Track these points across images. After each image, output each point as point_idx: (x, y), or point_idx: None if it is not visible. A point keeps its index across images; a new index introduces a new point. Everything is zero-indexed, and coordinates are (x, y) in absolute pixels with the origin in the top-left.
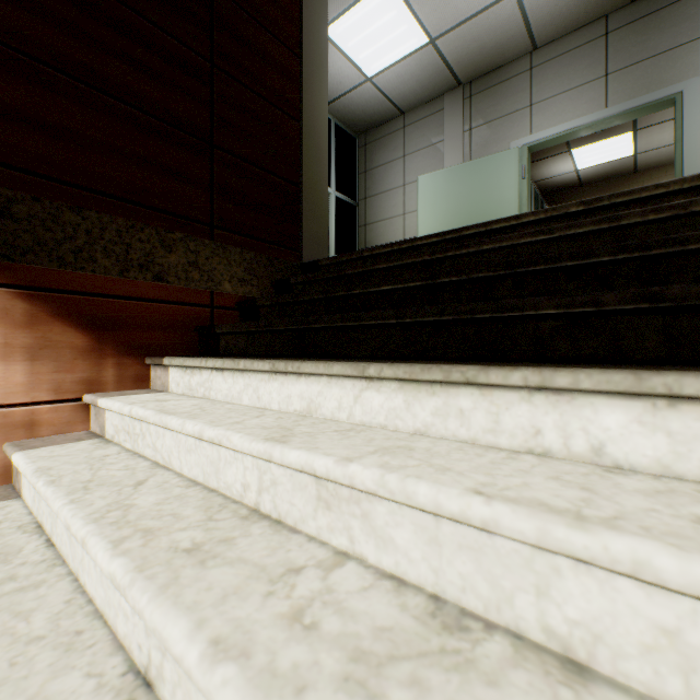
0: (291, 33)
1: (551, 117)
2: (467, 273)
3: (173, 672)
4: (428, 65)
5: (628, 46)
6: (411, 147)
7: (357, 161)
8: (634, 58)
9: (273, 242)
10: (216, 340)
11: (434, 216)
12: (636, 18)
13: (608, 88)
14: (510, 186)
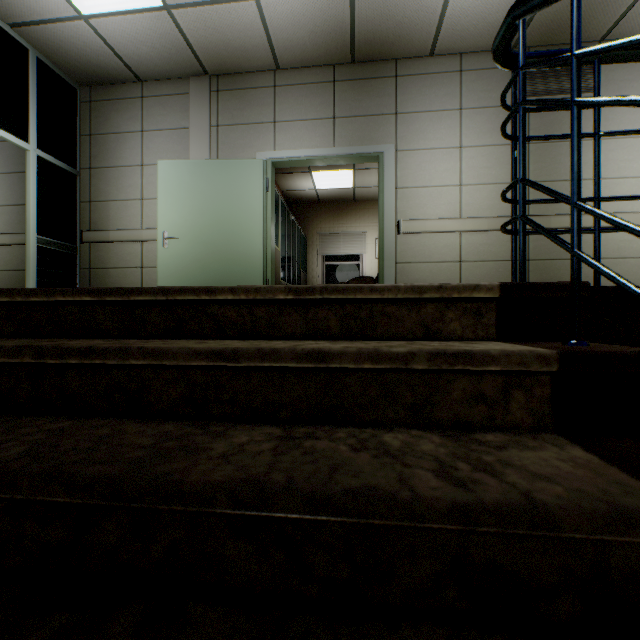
0: None
1: (292, 140)
2: (27, 493)
3: None
4: (166, 34)
5: (349, 99)
6: (152, 123)
7: (78, 118)
8: (354, 112)
9: None
10: None
11: (178, 209)
12: (355, 77)
13: (336, 130)
14: (256, 196)
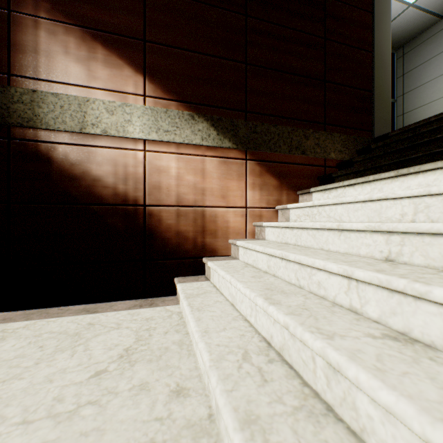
0: (366, 0)
1: None
2: None
3: (410, 248)
4: None
5: None
6: None
7: (394, 69)
8: None
9: (355, 128)
10: (330, 181)
11: None
12: None
13: None
14: None
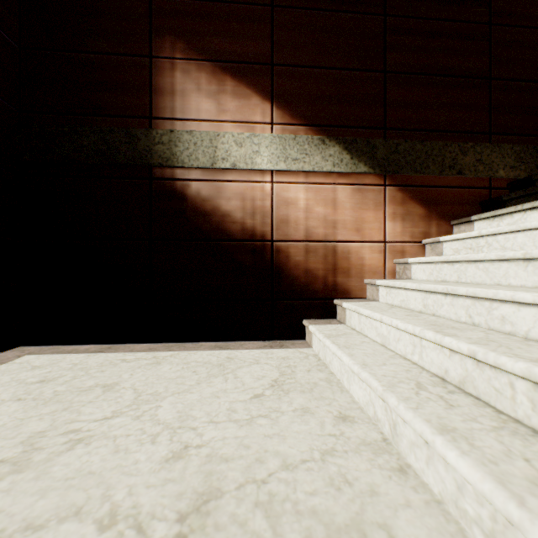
0: None
1: None
2: None
3: None
4: None
5: None
6: None
7: None
8: None
9: (536, 134)
10: (499, 207)
11: None
12: None
13: None
14: None
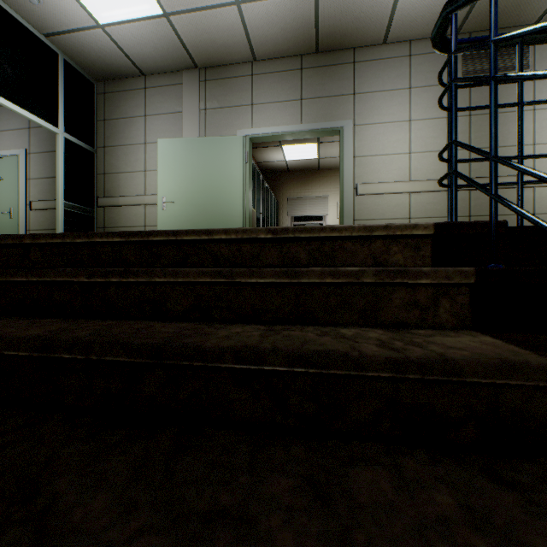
0: None
1: (266, 119)
2: (98, 354)
3: None
4: (165, 36)
5: (314, 83)
6: (153, 109)
7: (95, 106)
8: (318, 94)
9: None
10: None
11: (173, 178)
12: (319, 65)
13: (303, 109)
14: (236, 166)
